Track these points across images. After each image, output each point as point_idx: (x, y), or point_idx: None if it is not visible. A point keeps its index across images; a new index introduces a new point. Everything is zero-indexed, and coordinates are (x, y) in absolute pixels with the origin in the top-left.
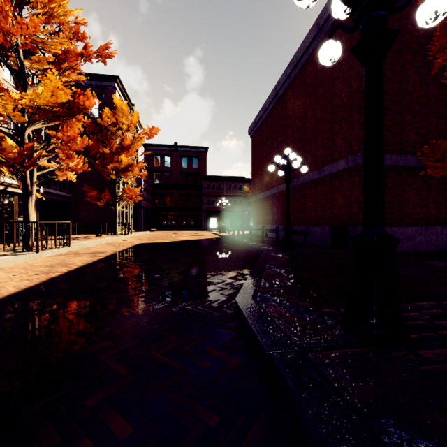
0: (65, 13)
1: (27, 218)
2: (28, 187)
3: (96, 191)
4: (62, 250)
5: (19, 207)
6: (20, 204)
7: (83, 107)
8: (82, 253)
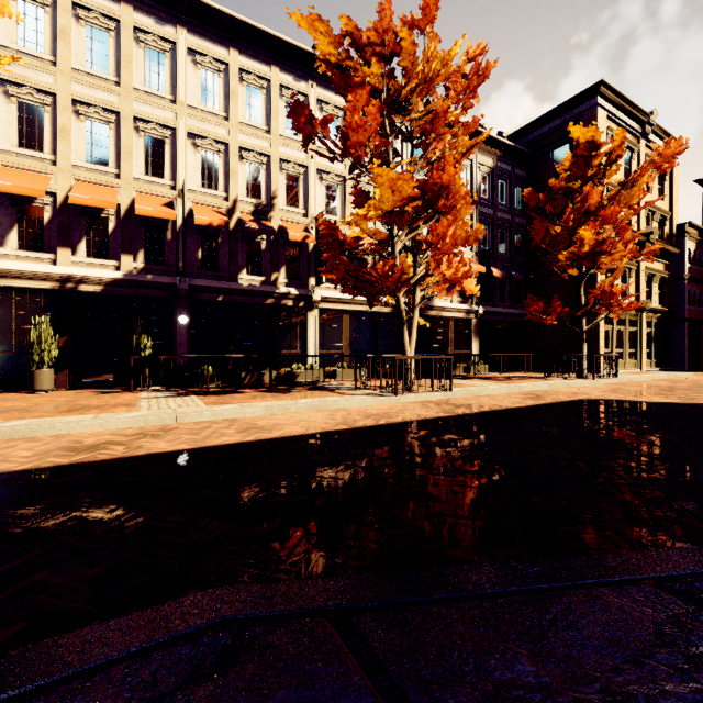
0: (443, 63)
1: (404, 352)
2: (402, 314)
3: (540, 303)
4: (434, 395)
5: (455, 335)
6: (456, 331)
7: (438, 186)
8: (447, 404)
